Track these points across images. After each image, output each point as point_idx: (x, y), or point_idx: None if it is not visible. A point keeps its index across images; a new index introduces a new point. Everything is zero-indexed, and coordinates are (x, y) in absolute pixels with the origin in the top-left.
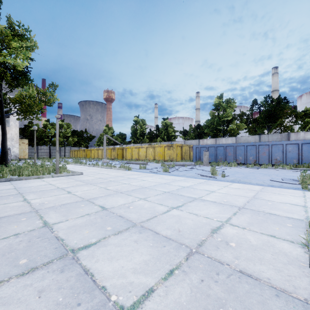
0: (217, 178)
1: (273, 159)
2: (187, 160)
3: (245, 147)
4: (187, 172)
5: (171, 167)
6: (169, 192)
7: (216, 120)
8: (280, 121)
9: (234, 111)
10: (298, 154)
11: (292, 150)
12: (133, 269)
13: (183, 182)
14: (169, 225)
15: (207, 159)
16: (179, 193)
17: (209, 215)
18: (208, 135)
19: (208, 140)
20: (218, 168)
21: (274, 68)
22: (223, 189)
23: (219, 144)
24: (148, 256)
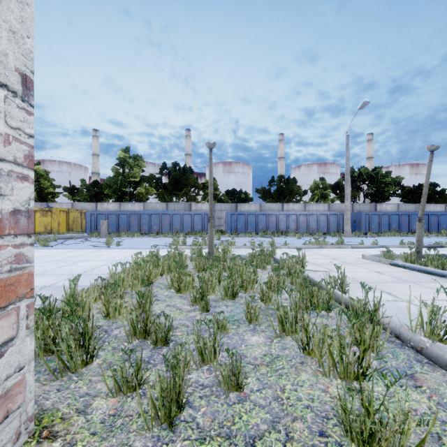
0: (111, 247)
1: (174, 228)
2: (78, 231)
3: (149, 216)
4: (77, 245)
5: (51, 241)
6: (57, 260)
7: (121, 179)
8: (186, 190)
9: (143, 171)
10: (191, 223)
11: (187, 220)
12: (46, 282)
13: (72, 253)
14: (62, 271)
15: (106, 229)
16: (68, 259)
17: (93, 265)
18: (110, 197)
19: (110, 205)
20: (117, 239)
21: (187, 130)
22: (112, 253)
23: (122, 211)
24: (52, 279)
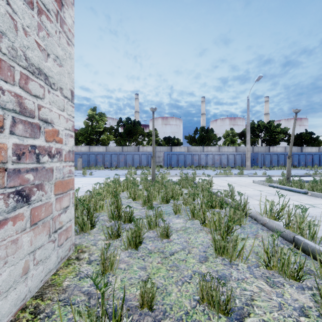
0: (86, 176)
1: (127, 164)
2: None
3: (110, 155)
4: None
5: None
6: None
7: (90, 130)
8: (135, 137)
9: (105, 124)
10: (139, 160)
11: (137, 158)
12: None
13: None
14: None
15: (81, 164)
16: None
17: (78, 186)
18: (82, 142)
19: (82, 147)
20: (89, 171)
21: (136, 94)
22: (88, 180)
23: (91, 152)
24: None
